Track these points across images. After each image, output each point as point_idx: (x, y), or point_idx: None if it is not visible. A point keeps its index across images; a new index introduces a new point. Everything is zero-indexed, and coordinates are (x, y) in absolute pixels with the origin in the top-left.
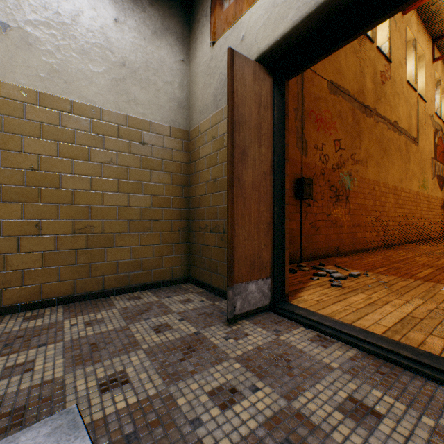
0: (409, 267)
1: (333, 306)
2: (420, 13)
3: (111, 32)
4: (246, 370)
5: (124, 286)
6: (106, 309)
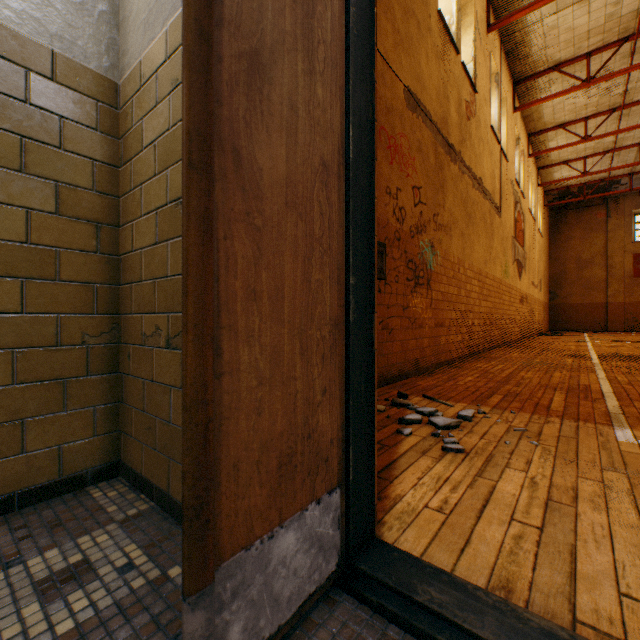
0: (529, 391)
1: (485, 530)
2: (503, 40)
3: None
4: None
5: None
6: None
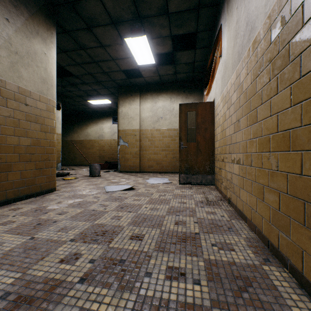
0: None
1: None
2: None
3: None
4: None
5: None
6: (178, 174)
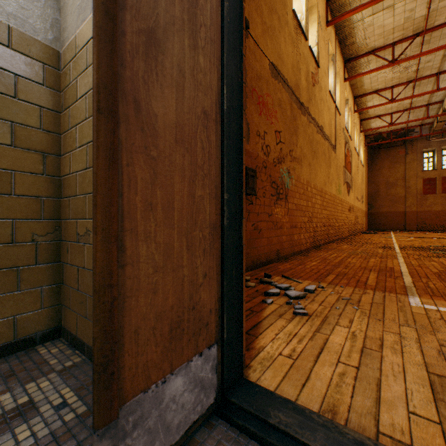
0: (353, 272)
1: (320, 370)
2: (337, 32)
3: None
4: None
5: None
6: None
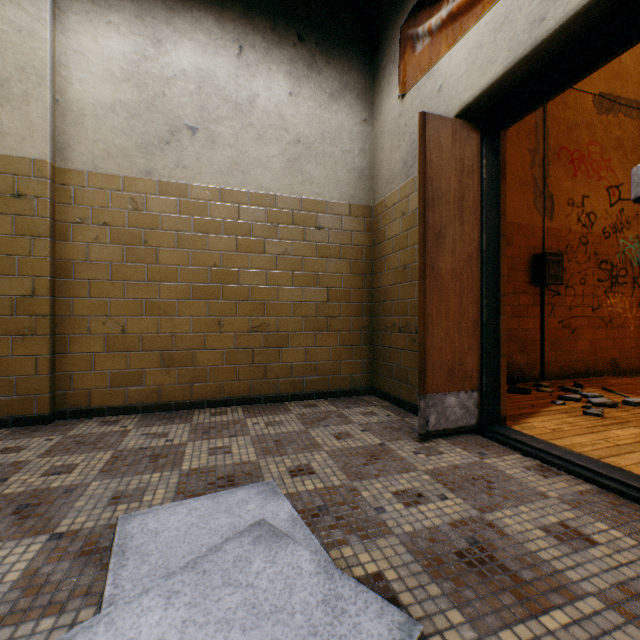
0: None
1: (575, 438)
2: None
3: (285, 108)
4: (436, 483)
5: (299, 392)
6: (283, 413)
